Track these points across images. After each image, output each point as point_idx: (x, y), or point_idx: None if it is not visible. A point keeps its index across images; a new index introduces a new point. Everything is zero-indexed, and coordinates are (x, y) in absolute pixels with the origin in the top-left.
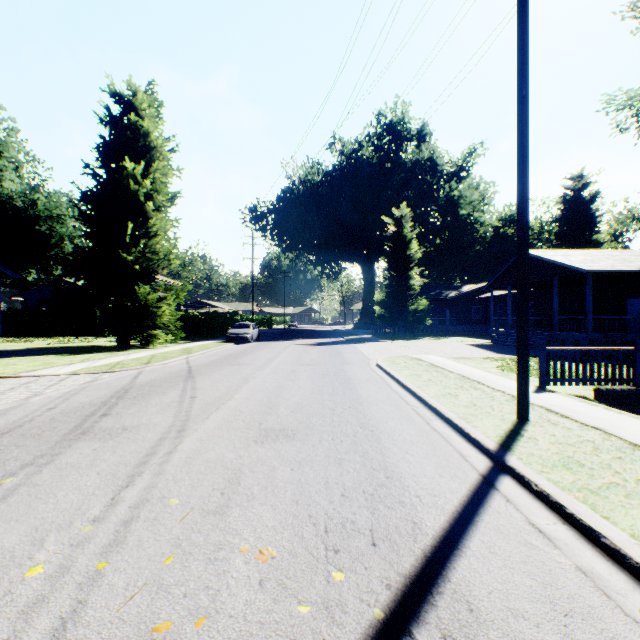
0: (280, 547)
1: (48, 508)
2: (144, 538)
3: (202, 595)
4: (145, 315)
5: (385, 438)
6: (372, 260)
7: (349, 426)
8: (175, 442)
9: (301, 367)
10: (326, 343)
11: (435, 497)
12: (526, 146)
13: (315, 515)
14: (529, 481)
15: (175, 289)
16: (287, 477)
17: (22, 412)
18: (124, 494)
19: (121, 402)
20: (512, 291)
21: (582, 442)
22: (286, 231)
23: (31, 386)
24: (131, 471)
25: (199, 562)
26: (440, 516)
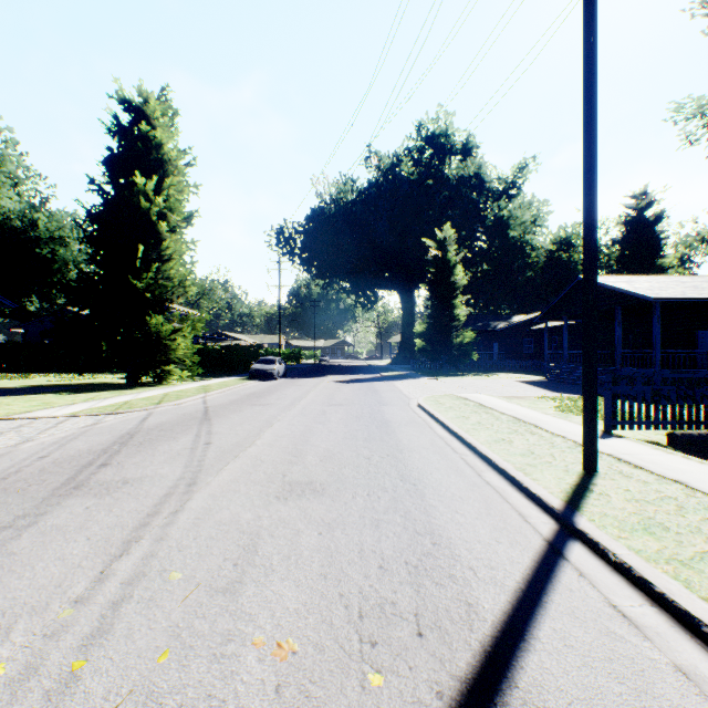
0: (303, 638)
1: (22, 585)
2: (135, 626)
3: (202, 707)
4: (158, 349)
5: (430, 493)
6: (412, 287)
7: (387, 479)
8: (183, 499)
9: (332, 408)
10: (361, 380)
11: (493, 570)
12: (594, 152)
13: (347, 594)
14: (605, 549)
15: (192, 320)
16: (314, 543)
17: (8, 461)
18: (116, 566)
19: (124, 449)
20: (568, 322)
21: (663, 499)
22: (316, 255)
23: (23, 430)
24: (128, 536)
25: (201, 660)
26: (500, 595)
